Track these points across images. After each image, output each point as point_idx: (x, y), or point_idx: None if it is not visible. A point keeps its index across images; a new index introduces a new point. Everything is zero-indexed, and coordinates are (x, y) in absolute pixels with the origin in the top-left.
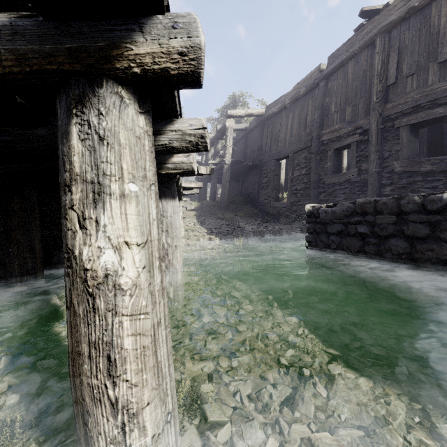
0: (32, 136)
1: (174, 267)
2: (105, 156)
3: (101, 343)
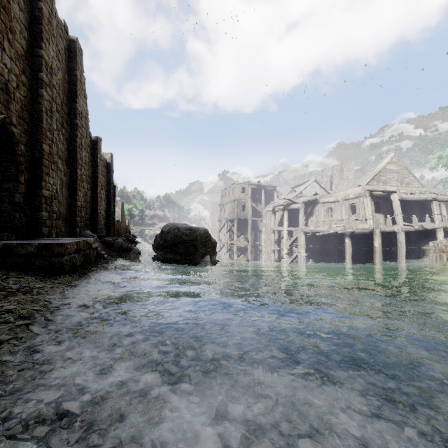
0: (372, 231)
1: (401, 251)
2: (375, 238)
3: (375, 250)
